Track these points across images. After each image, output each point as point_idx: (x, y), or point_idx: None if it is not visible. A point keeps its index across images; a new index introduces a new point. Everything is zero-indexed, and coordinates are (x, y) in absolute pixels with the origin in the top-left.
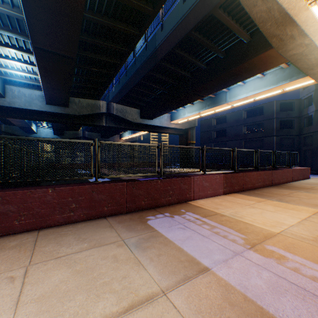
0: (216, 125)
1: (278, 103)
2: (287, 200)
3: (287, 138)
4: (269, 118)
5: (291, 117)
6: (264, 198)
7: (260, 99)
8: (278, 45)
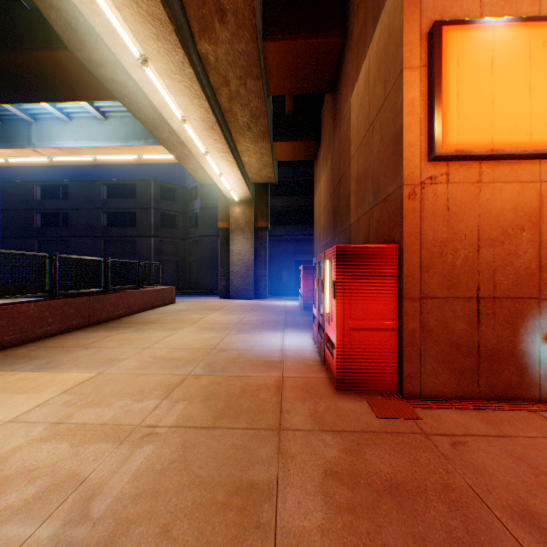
0: (46, 201)
1: (159, 185)
2: (66, 361)
3: (172, 242)
4: (146, 205)
5: (177, 211)
6: (10, 367)
7: (108, 162)
8: (70, 36)
